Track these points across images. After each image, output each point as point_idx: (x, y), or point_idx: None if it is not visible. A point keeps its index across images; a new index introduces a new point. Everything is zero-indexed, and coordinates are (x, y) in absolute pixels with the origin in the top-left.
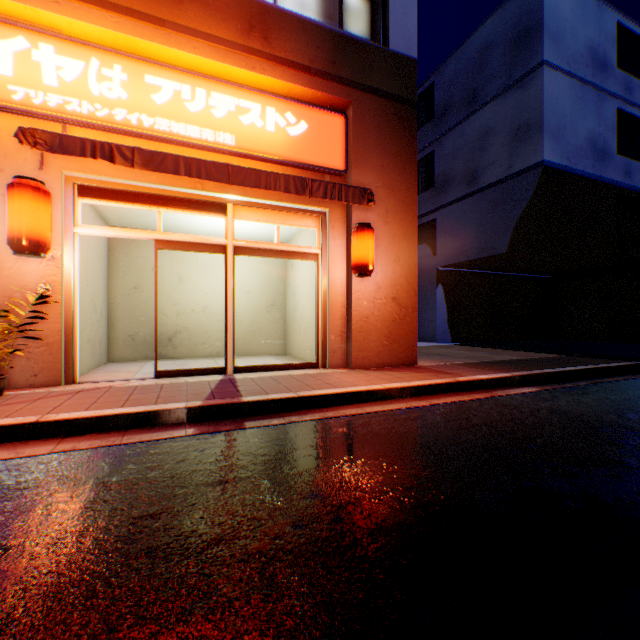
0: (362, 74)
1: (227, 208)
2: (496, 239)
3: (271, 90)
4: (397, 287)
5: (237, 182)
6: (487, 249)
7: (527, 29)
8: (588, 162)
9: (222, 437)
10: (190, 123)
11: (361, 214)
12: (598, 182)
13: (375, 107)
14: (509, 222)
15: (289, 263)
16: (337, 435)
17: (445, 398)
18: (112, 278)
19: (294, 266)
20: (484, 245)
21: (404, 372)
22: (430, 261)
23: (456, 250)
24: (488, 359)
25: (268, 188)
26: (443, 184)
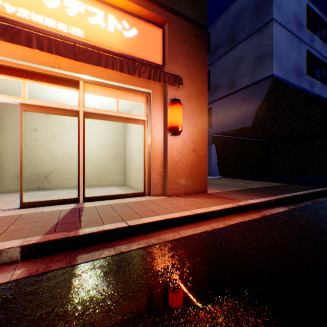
0: (174, 3)
1: (79, 84)
2: (245, 118)
3: (112, 4)
4: (195, 143)
5: (82, 59)
6: (240, 124)
7: (263, 0)
8: (294, 77)
9: (46, 281)
10: (47, 16)
11: (173, 94)
12: (298, 89)
13: (182, 26)
14: (253, 109)
15: (127, 128)
16: (160, 271)
17: (234, 219)
18: (2, 135)
19: (130, 130)
20: (238, 122)
21: (202, 198)
22: (208, 131)
23: (223, 125)
24: (246, 187)
25: (107, 67)
26: (215, 88)
